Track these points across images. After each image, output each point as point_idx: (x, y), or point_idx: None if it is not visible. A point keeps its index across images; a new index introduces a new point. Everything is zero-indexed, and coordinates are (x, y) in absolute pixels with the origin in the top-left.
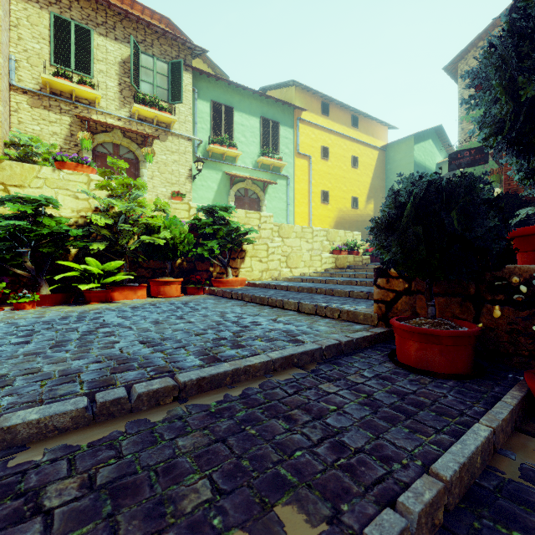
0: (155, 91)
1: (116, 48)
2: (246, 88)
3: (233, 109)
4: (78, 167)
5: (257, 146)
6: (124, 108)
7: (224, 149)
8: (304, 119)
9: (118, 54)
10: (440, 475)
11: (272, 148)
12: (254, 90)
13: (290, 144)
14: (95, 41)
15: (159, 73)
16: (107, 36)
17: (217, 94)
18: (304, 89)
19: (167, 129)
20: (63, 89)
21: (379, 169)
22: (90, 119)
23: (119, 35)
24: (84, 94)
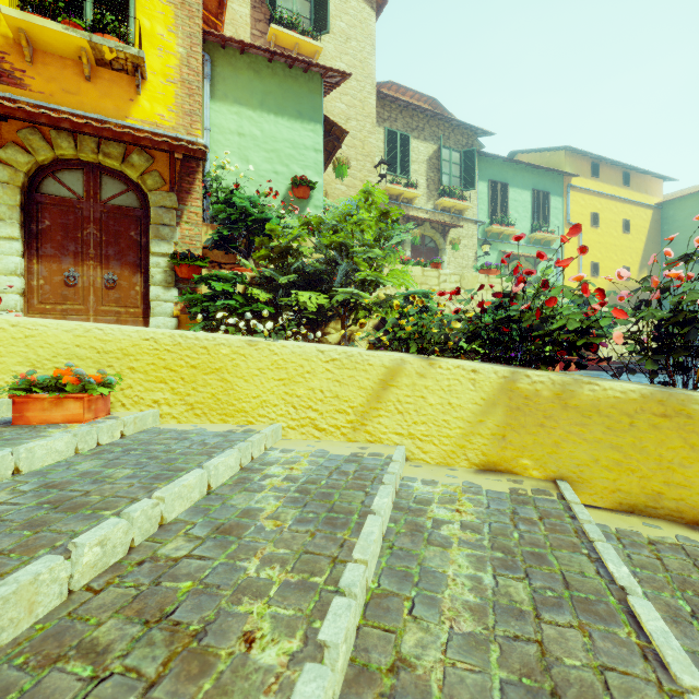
0: (451, 181)
1: (425, 148)
2: (522, 163)
3: (507, 185)
4: (497, 272)
5: (529, 221)
6: (430, 201)
7: (504, 228)
8: (575, 186)
9: (426, 153)
10: None
11: (542, 221)
12: (530, 164)
13: (559, 214)
14: (411, 145)
15: (453, 163)
16: (419, 138)
17: (494, 173)
18: (574, 152)
19: (460, 216)
20: (394, 193)
21: (654, 231)
22: (419, 218)
23: (427, 135)
24: (407, 195)
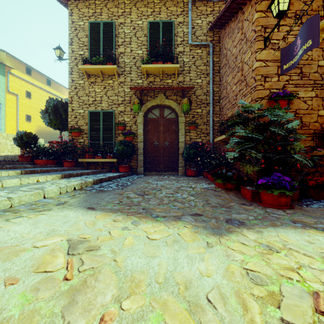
0: None
1: None
2: None
3: None
4: None
5: None
6: None
7: None
8: (13, 74)
9: None
10: (9, 162)
11: None
12: None
13: (2, 84)
14: None
15: None
16: None
17: None
18: (13, 57)
19: None
20: None
21: None
22: None
23: None
24: None
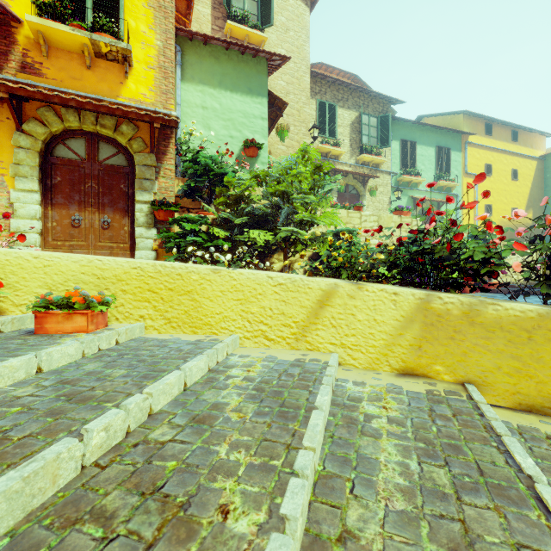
0: (369, 141)
1: (348, 115)
2: (428, 125)
3: (416, 143)
4: (407, 213)
5: (433, 172)
6: (353, 157)
7: (413, 178)
8: (471, 143)
9: (349, 119)
10: None
11: (444, 171)
12: (434, 126)
13: (458, 166)
14: (337, 112)
15: (371, 126)
16: (343, 107)
17: (404, 133)
18: (470, 115)
19: (377, 169)
20: (324, 151)
21: (538, 178)
22: (344, 171)
23: (350, 104)
24: (334, 153)
